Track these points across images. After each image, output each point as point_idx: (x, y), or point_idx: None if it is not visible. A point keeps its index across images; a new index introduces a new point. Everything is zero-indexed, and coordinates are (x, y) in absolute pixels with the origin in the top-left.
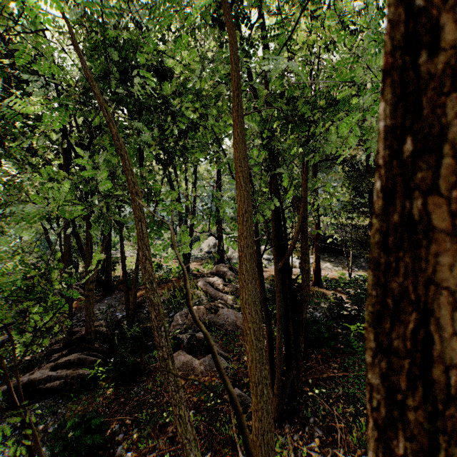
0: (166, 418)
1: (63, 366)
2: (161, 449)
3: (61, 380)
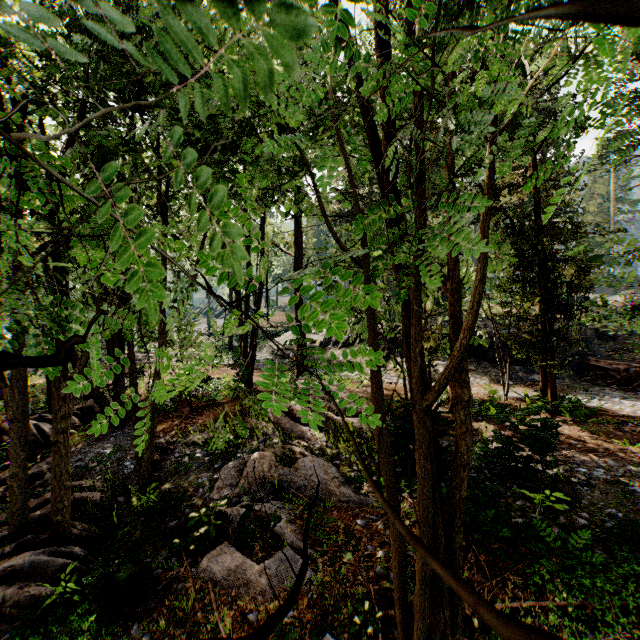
0: None
1: (2, 578)
2: None
3: None
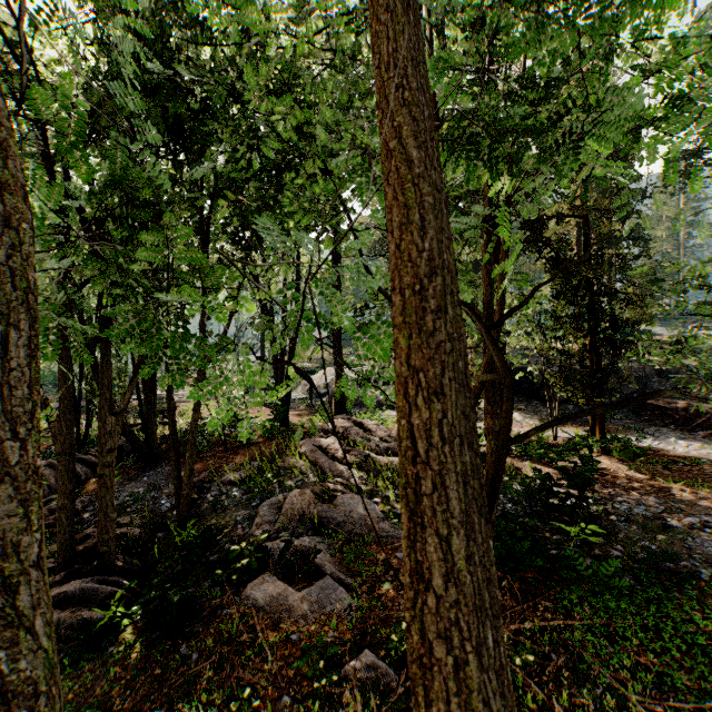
0: None
1: (54, 604)
2: None
3: None
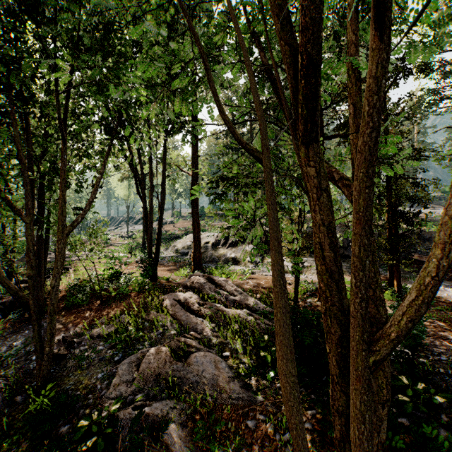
0: None
1: None
2: None
3: None
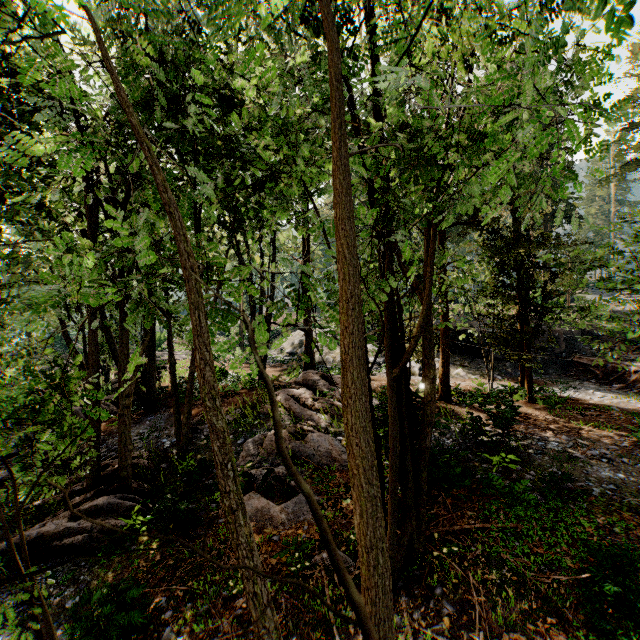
0: (232, 589)
1: (87, 514)
2: (225, 632)
3: (84, 535)
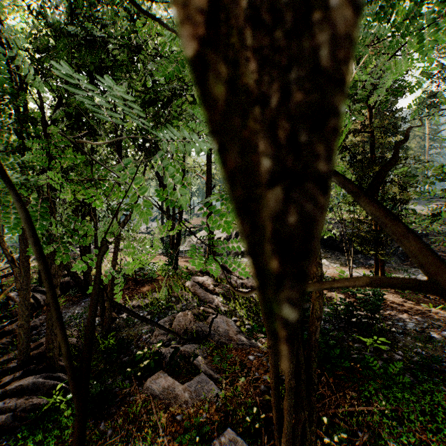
0: None
1: (14, 393)
2: None
3: (8, 414)
